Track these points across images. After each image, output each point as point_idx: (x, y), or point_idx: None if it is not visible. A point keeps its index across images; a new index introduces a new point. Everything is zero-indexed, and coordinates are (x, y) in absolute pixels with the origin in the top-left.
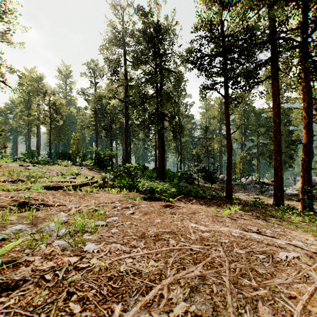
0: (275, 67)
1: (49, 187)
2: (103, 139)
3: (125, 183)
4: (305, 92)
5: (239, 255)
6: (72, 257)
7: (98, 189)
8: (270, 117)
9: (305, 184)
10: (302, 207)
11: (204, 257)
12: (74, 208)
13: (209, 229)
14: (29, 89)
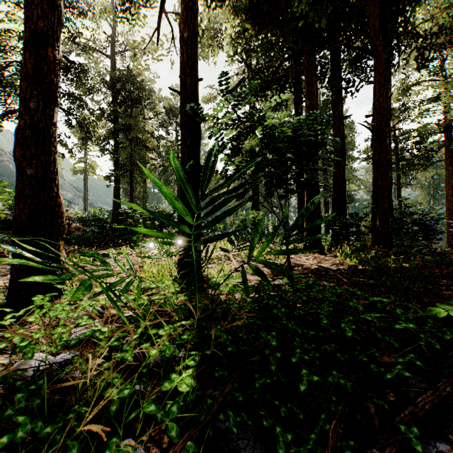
0: (448, 153)
1: None
2: None
3: None
4: None
5: None
6: None
7: None
8: None
9: None
10: None
11: None
12: None
13: None
14: None
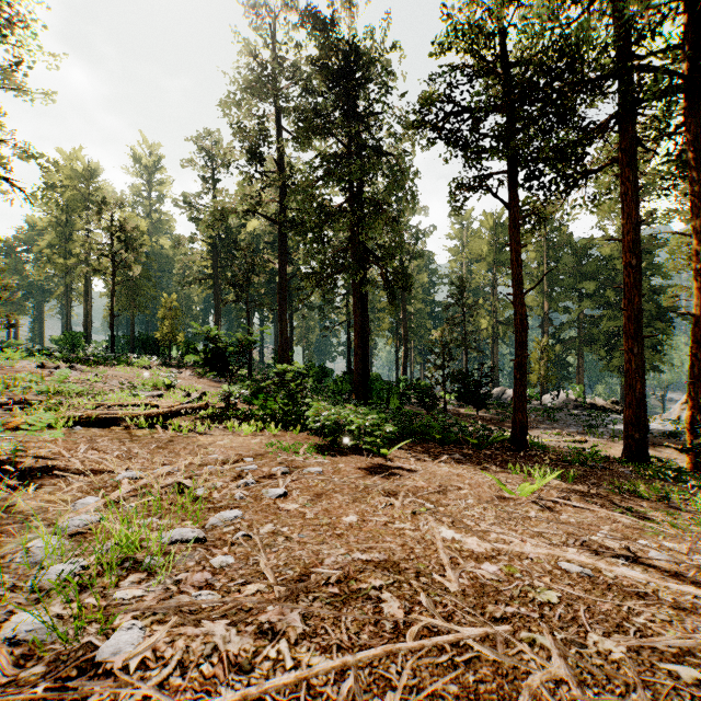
0: (628, 136)
1: (90, 421)
2: (232, 307)
3: (276, 407)
4: (699, 196)
5: (614, 666)
6: (39, 699)
7: (208, 426)
8: (607, 258)
9: (698, 411)
10: (691, 465)
11: (503, 685)
12: (127, 483)
13: (493, 546)
14: (67, 197)
